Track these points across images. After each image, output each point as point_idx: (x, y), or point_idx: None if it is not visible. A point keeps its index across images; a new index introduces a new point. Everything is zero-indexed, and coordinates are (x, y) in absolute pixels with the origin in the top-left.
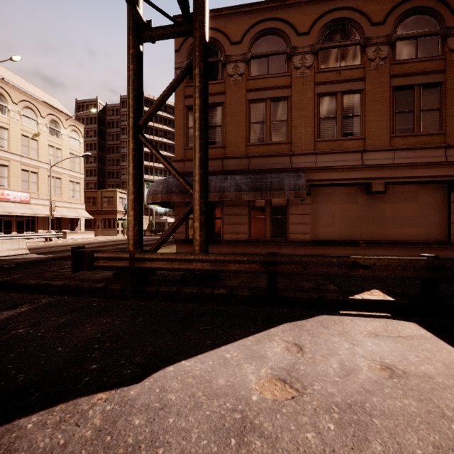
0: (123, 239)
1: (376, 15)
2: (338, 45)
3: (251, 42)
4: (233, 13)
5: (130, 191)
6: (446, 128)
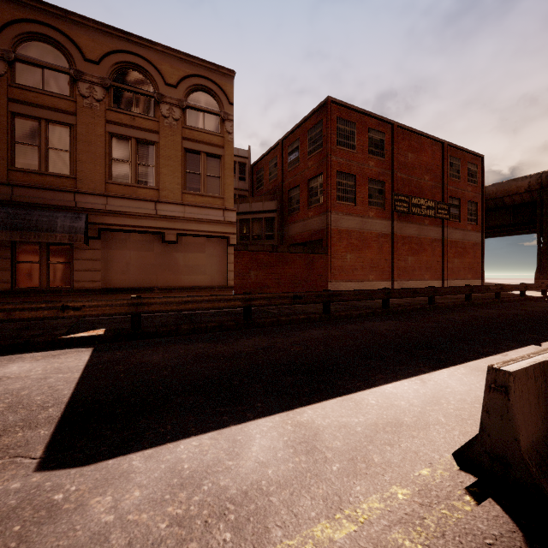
0: None
1: (170, 77)
2: (133, 90)
3: (16, 40)
4: None
5: None
6: (225, 193)
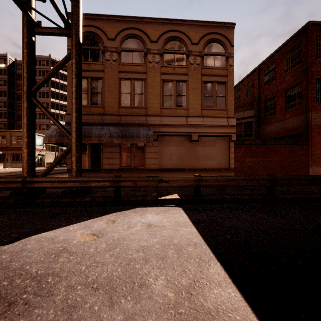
0: None
1: (194, 39)
2: (174, 52)
3: (121, 40)
4: (109, 19)
5: (24, 135)
6: (228, 107)
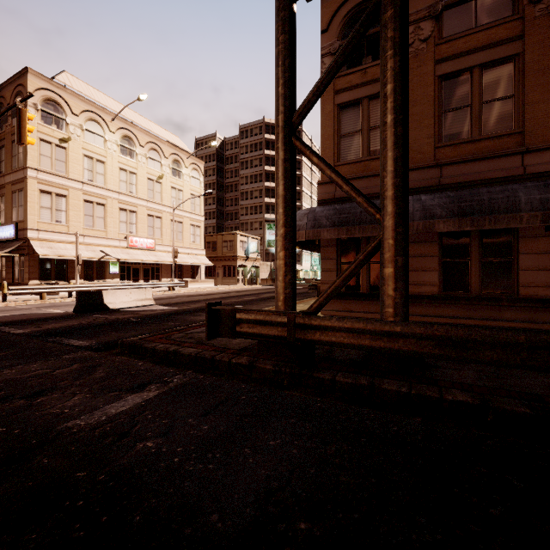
0: (245, 289)
1: None
2: None
3: None
4: None
5: (279, 222)
6: None
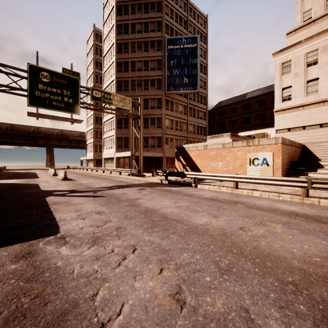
0: None
1: None
2: None
3: None
4: None
5: None
6: None
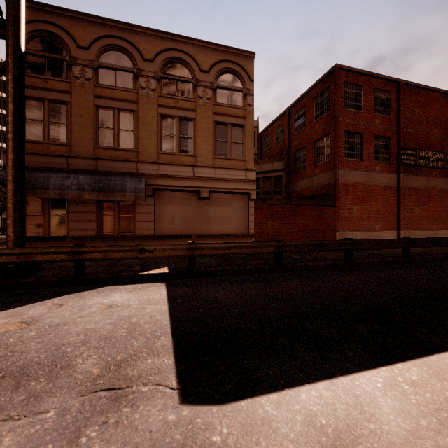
0: None
1: (204, 65)
2: (177, 79)
3: (99, 52)
4: (80, 18)
5: None
6: (246, 156)
